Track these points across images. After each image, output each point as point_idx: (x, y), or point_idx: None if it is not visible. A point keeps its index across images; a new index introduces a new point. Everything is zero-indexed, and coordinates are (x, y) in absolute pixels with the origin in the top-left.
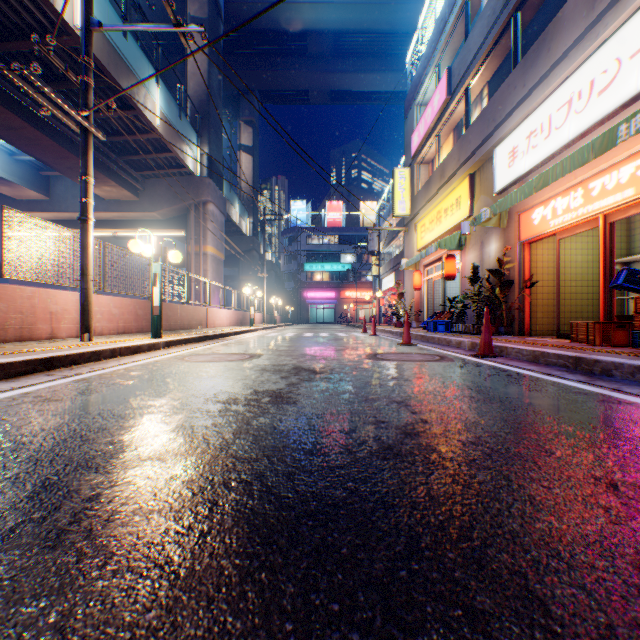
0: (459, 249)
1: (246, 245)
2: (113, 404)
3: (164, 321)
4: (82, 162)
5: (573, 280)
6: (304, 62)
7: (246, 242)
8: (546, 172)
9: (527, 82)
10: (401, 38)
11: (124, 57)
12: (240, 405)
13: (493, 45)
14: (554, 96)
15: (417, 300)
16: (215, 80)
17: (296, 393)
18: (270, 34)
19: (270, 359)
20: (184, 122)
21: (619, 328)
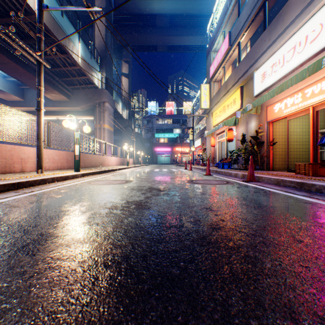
0: (235, 125)
1: (125, 124)
2: (47, 209)
3: (82, 163)
4: (38, 79)
5: (295, 141)
6: (154, 30)
7: (125, 122)
8: (282, 84)
9: (271, 38)
10: (204, 18)
11: (61, 26)
12: (118, 210)
13: (253, 19)
14: (286, 44)
15: (213, 152)
16: (109, 39)
17: (150, 202)
18: (137, 16)
19: (136, 183)
20: (93, 61)
21: (322, 166)
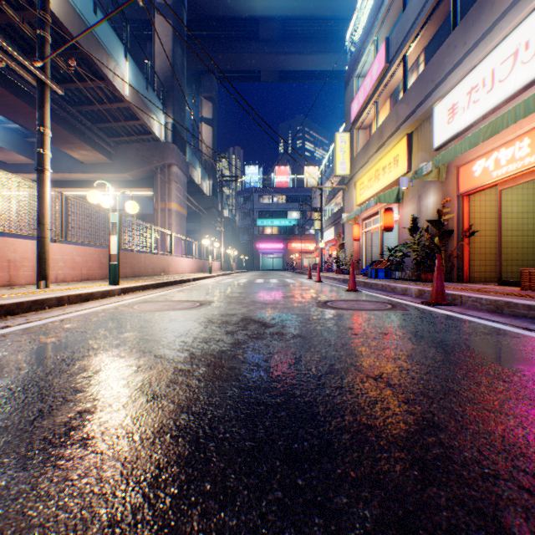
0: (397, 203)
1: (207, 203)
2: None
3: (128, 268)
4: (39, 114)
5: (509, 230)
6: (256, 45)
7: (207, 201)
8: (495, 120)
9: (468, 40)
10: (340, 23)
11: (94, 32)
12: (162, 383)
13: (431, 11)
14: (498, 50)
15: (356, 250)
16: (179, 59)
17: (241, 359)
18: (227, 21)
19: (219, 307)
20: (151, 94)
21: None
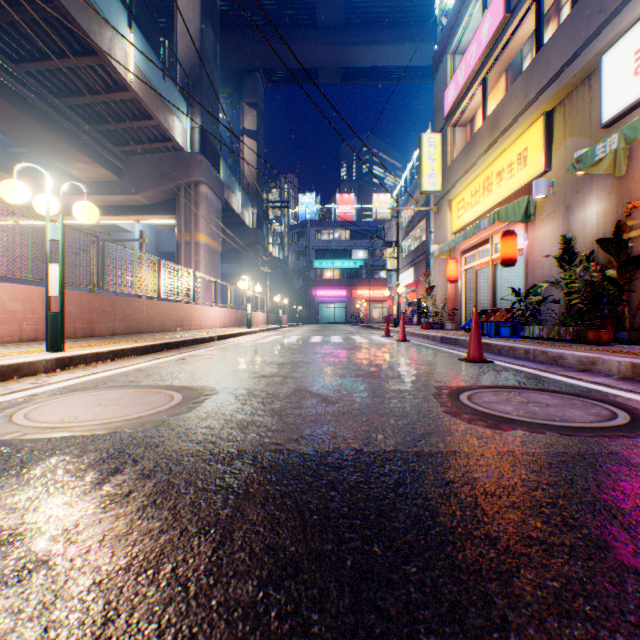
0: (525, 221)
1: (249, 238)
2: None
3: (118, 322)
4: None
5: None
6: (313, 34)
7: (249, 235)
8: None
9: None
10: (422, 2)
11: None
12: None
13: None
14: None
15: (451, 295)
16: (209, 43)
17: None
18: (275, 1)
19: (214, 416)
20: (169, 85)
21: None
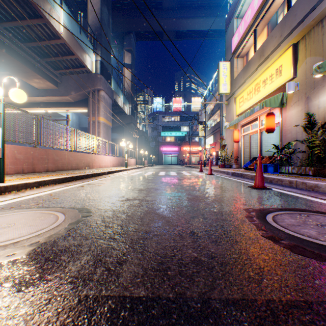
0: (281, 107)
1: (127, 120)
2: None
3: (50, 164)
4: None
5: None
6: (160, 13)
7: (127, 118)
8: None
9: None
10: None
11: None
12: None
13: None
14: None
15: (236, 149)
16: (105, 16)
17: None
18: None
19: (77, 242)
20: (83, 37)
21: None
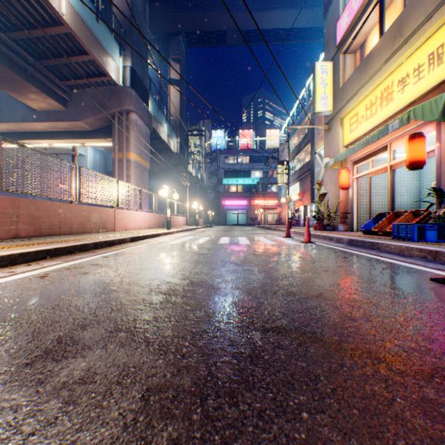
0: (442, 120)
1: (174, 161)
2: None
3: (22, 224)
4: None
5: None
6: (222, 3)
7: (174, 158)
8: None
9: None
10: None
11: None
12: None
13: None
14: None
15: (343, 201)
16: (139, 0)
17: None
18: None
19: None
20: (102, 27)
21: None
